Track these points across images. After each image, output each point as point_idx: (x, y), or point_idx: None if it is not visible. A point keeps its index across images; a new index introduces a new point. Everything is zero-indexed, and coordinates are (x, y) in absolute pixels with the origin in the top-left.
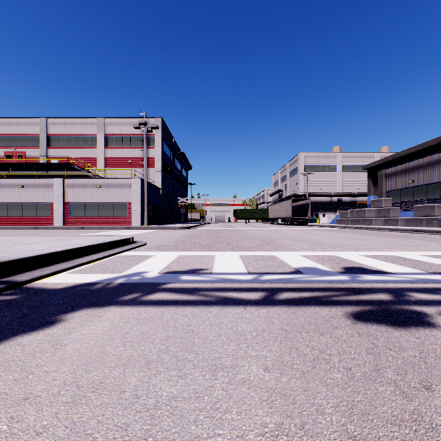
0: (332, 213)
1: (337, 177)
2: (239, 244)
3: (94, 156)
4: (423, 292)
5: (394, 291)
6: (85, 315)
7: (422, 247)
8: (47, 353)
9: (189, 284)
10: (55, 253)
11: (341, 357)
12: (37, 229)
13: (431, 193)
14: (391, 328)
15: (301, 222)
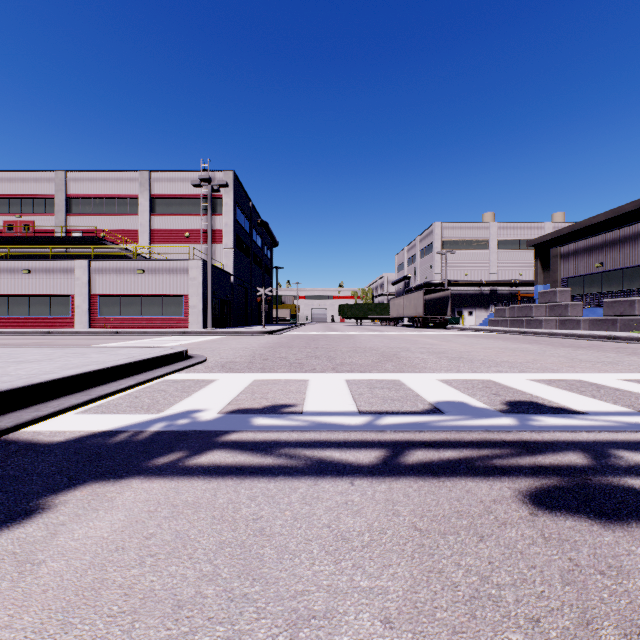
0: (482, 310)
1: (491, 257)
2: (346, 361)
3: (134, 227)
4: (637, 449)
5: (591, 448)
6: (87, 496)
7: (621, 365)
8: (4, 583)
9: (264, 435)
10: (61, 380)
11: (519, 593)
12: (50, 335)
13: (629, 282)
14: (598, 525)
15: (437, 324)
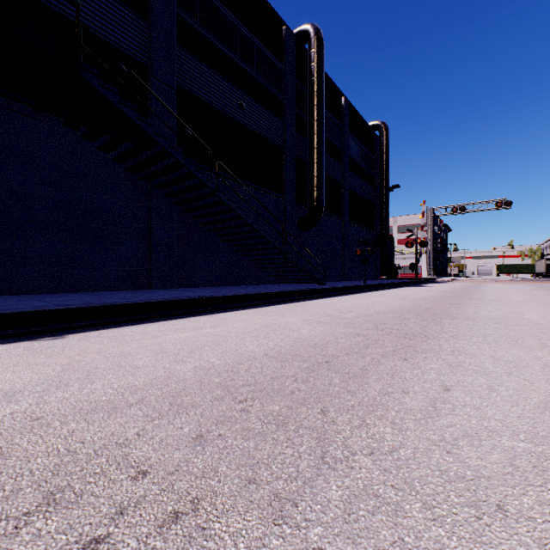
0: None
1: None
2: None
3: None
4: None
5: None
6: None
7: None
8: None
9: None
10: None
11: None
12: None
13: None
14: None
15: None
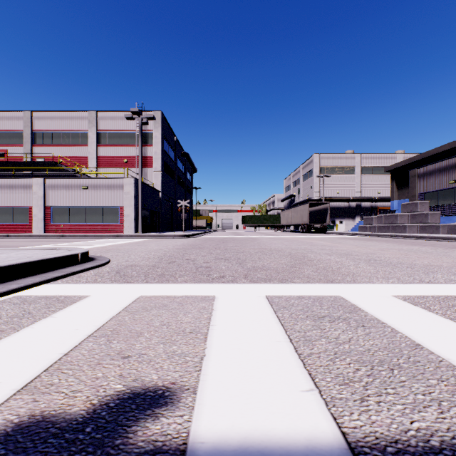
0: (350, 219)
1: (356, 180)
2: (257, 264)
3: (84, 155)
4: None
5: None
6: None
7: None
8: None
9: None
10: None
11: None
12: (7, 238)
13: None
14: None
15: (318, 230)
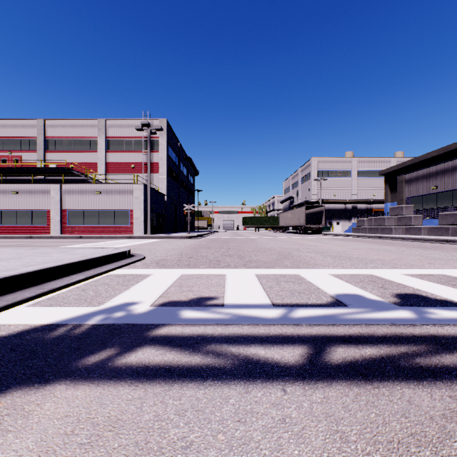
0: (346, 221)
1: (352, 183)
2: (253, 259)
3: (94, 161)
4: None
5: None
6: (2, 410)
7: None
8: None
9: (191, 328)
10: (18, 276)
11: None
12: (31, 239)
13: (456, 200)
14: None
15: (314, 231)
